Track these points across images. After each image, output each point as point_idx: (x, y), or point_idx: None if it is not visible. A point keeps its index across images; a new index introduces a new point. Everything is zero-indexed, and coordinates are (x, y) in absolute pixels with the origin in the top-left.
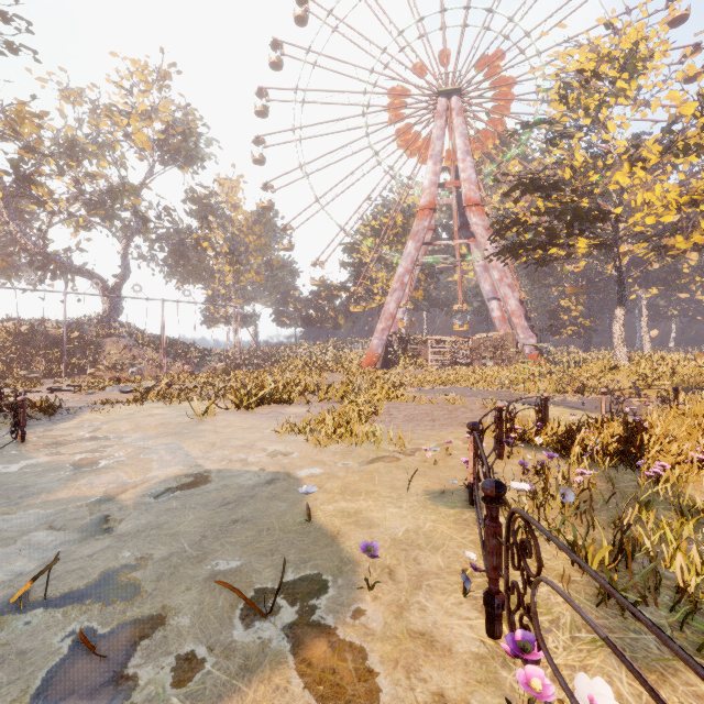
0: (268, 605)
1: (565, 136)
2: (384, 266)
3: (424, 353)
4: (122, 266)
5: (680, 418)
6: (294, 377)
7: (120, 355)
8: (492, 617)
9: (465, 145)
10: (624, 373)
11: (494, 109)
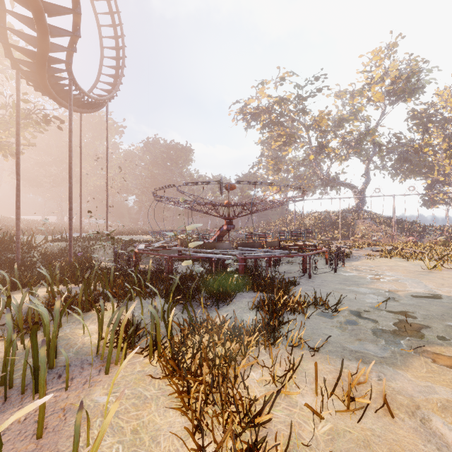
0: None
1: None
2: None
3: None
4: (365, 177)
5: None
6: None
7: (365, 230)
8: None
9: None
10: None
11: None
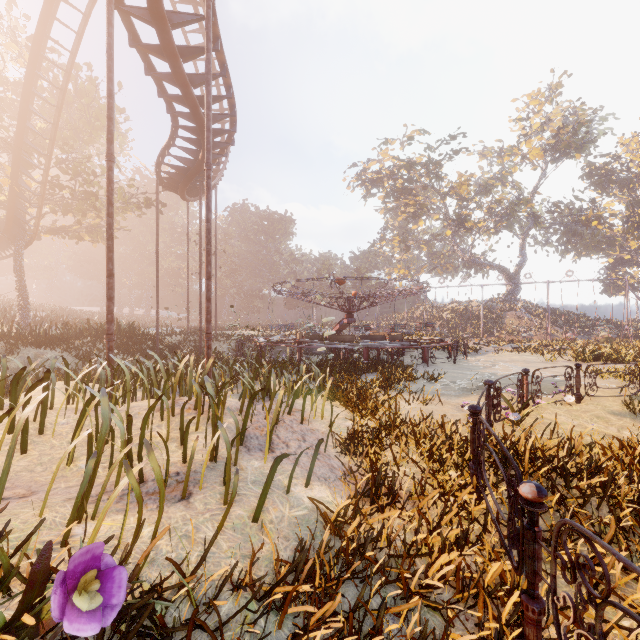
0: None
1: None
2: None
3: None
4: (520, 256)
5: None
6: None
7: (516, 324)
8: (575, 398)
9: None
10: None
11: None
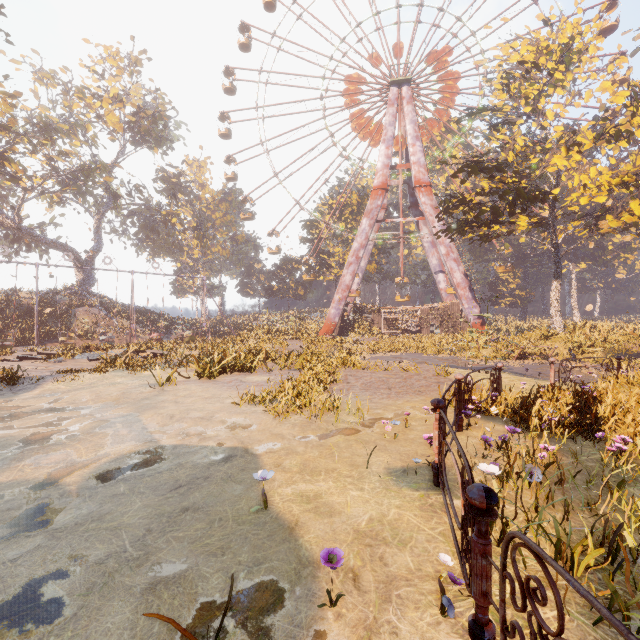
0: (214, 628)
1: (507, 123)
2: (340, 242)
3: (377, 322)
4: (95, 240)
5: (624, 386)
6: (256, 345)
7: (92, 324)
8: None
9: (415, 131)
10: (560, 340)
11: (441, 99)
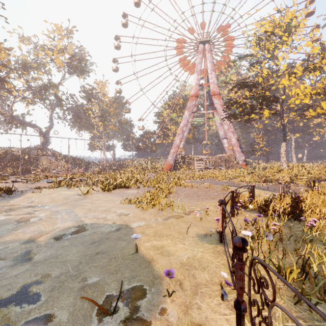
0: (113, 306)
1: (258, 62)
2: (174, 123)
3: (192, 163)
4: (49, 122)
5: (316, 195)
6: (131, 175)
7: (48, 164)
8: (239, 316)
9: (212, 67)
10: (285, 173)
11: (225, 50)
